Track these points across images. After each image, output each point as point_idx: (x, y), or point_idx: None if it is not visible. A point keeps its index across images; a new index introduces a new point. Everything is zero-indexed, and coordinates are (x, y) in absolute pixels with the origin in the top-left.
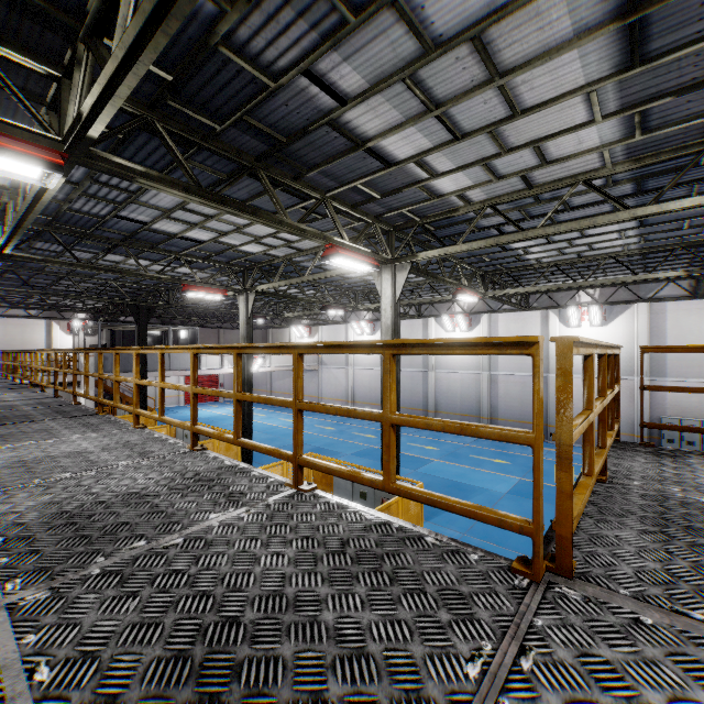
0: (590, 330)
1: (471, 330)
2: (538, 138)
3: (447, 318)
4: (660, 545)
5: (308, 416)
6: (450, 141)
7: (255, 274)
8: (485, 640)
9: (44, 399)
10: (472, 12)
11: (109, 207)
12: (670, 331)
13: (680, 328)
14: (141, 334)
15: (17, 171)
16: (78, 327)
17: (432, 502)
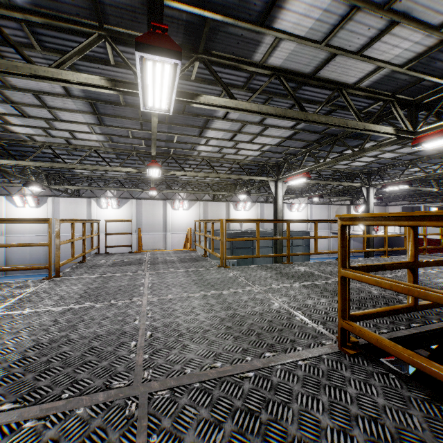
0: (112, 210)
1: (39, 207)
2: (70, 129)
3: (18, 197)
4: (88, 269)
5: None
6: (21, 115)
7: None
8: (32, 287)
9: None
10: (33, 87)
11: None
12: (144, 213)
13: (147, 211)
14: None
15: None
16: None
17: (14, 269)
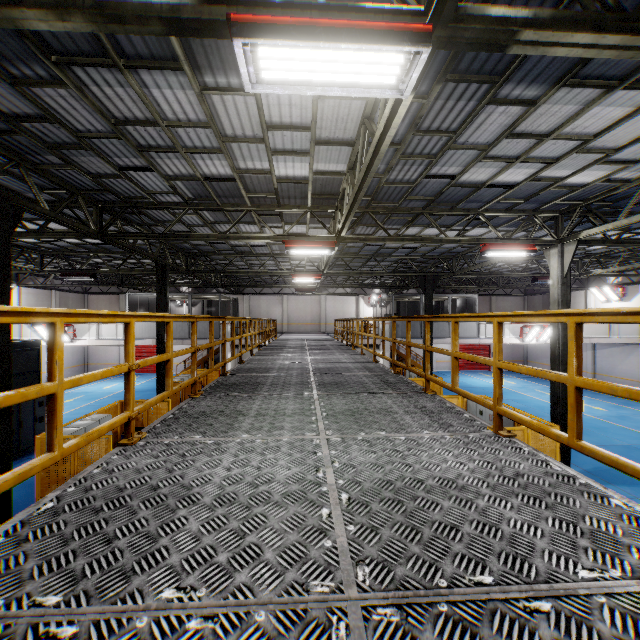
0: None
1: None
2: None
3: None
4: None
5: (625, 406)
6: None
7: (576, 217)
8: None
9: (367, 363)
10: None
11: (421, 166)
12: None
13: None
14: (427, 303)
15: (374, 79)
16: (376, 300)
17: None
